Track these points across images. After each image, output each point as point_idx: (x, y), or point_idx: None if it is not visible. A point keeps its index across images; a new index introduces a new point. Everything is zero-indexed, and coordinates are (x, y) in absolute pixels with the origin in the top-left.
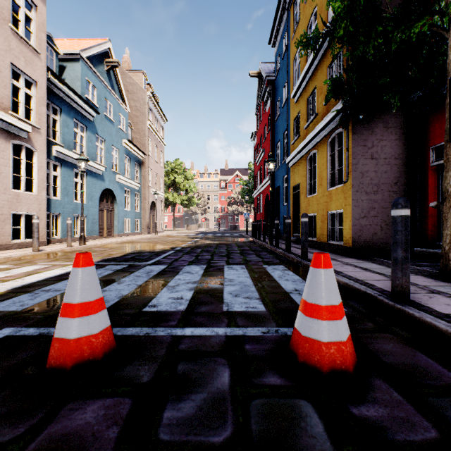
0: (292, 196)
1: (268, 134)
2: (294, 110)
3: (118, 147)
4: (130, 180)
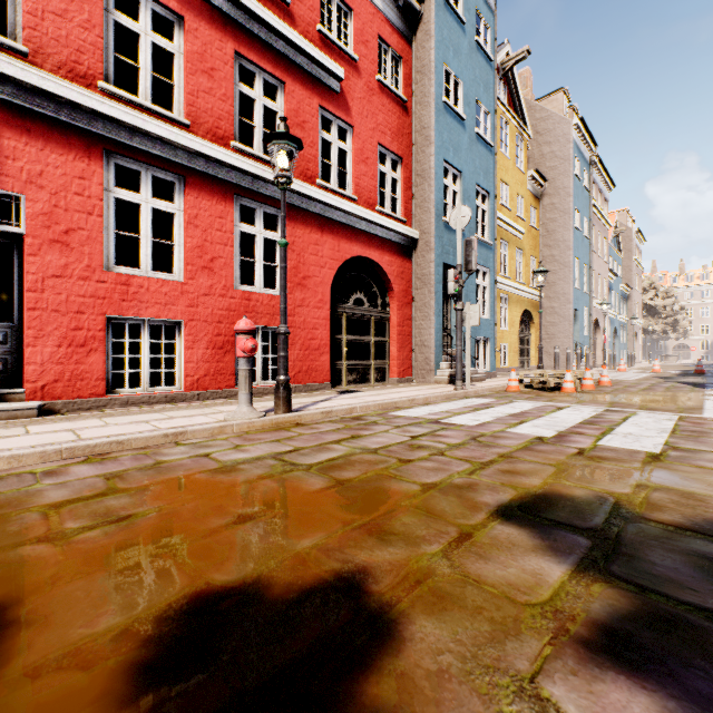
0: None
1: None
2: None
3: (617, 292)
4: (624, 317)
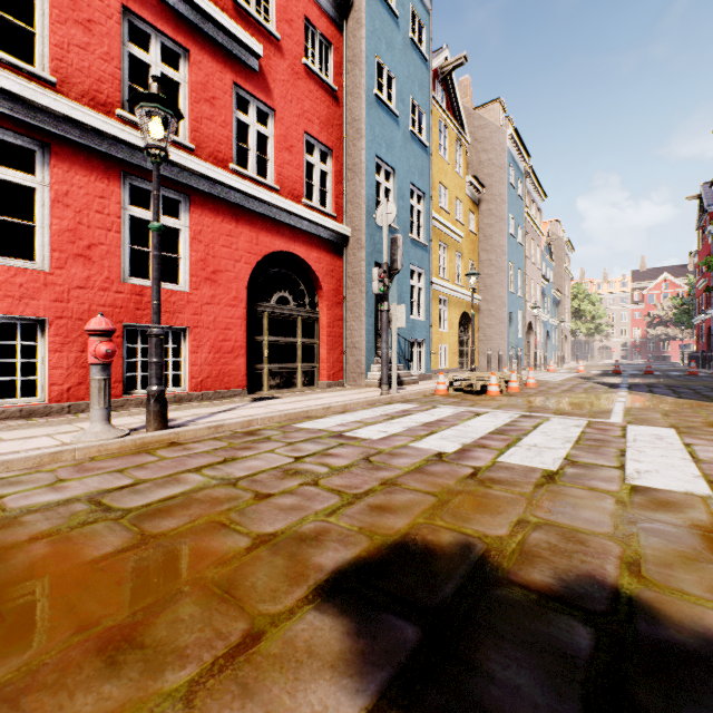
0: None
1: None
2: None
3: (549, 297)
4: (555, 320)
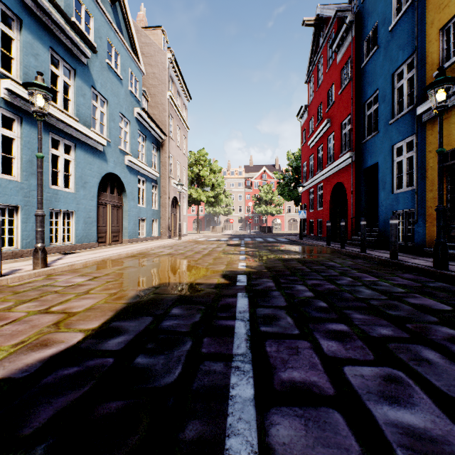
0: (433, 173)
1: (343, 94)
2: (448, 4)
3: (127, 117)
4: (145, 166)
